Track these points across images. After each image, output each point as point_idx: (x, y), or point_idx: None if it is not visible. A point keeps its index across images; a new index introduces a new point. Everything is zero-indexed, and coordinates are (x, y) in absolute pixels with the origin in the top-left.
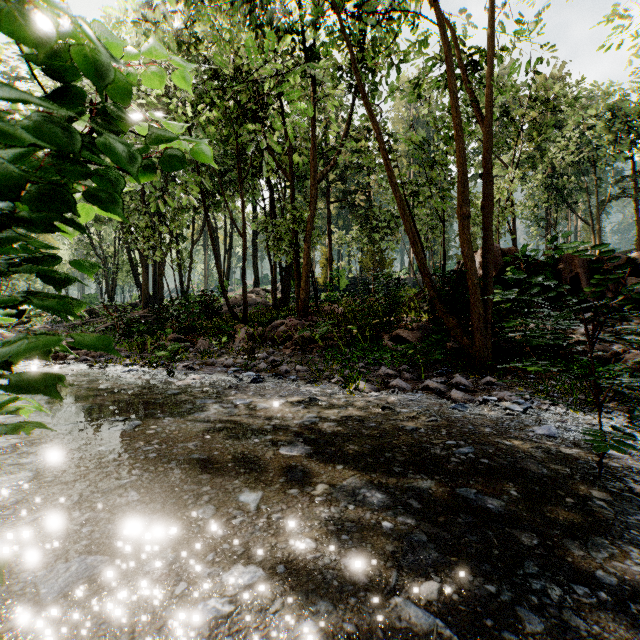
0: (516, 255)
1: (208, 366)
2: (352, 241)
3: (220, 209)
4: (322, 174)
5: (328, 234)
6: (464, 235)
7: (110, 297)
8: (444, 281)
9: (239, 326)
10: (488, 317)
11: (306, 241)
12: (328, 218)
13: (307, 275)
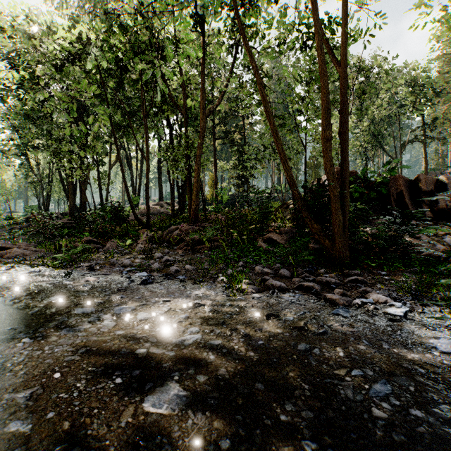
0: (358, 176)
1: (108, 266)
2: (231, 168)
3: (130, 139)
4: (209, 111)
5: (214, 162)
6: (327, 154)
7: (45, 208)
8: (305, 195)
9: (143, 230)
10: (346, 223)
11: (196, 163)
12: (214, 151)
13: (197, 190)
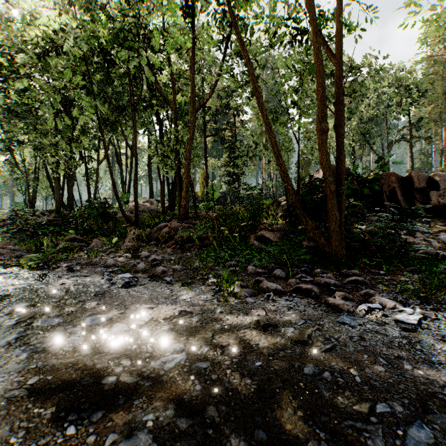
0: (351, 172)
1: (90, 266)
2: (222, 165)
3: (118, 134)
4: (199, 105)
5: (205, 159)
6: (323, 148)
7: (31, 205)
8: (298, 191)
9: (131, 228)
10: (342, 220)
11: (186, 158)
12: (205, 148)
13: (187, 186)
